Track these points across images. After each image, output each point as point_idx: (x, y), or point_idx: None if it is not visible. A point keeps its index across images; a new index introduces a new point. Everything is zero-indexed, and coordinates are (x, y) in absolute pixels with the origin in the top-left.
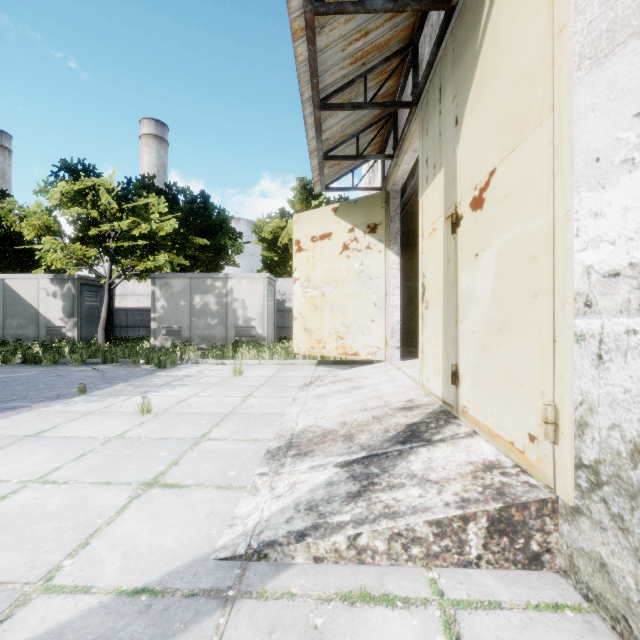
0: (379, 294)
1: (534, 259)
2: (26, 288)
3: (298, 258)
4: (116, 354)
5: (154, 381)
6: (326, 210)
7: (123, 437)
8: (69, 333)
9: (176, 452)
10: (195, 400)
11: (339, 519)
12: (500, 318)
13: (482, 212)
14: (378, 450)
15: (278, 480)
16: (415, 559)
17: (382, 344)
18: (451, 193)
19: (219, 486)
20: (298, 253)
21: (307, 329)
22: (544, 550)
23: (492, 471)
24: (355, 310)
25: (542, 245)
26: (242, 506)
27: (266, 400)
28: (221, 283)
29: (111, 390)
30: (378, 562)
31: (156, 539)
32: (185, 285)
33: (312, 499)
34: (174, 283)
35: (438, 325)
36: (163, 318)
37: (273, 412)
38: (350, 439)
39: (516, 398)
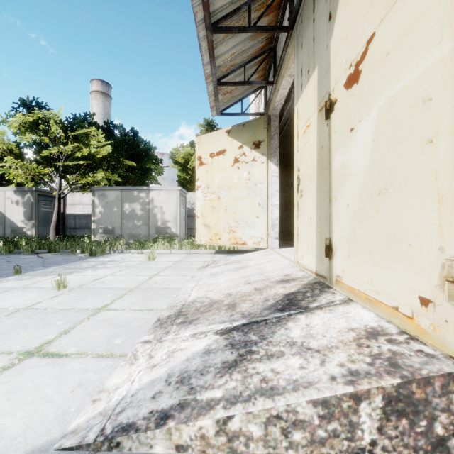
0: (262, 196)
1: (428, 101)
2: None
3: (200, 170)
4: (58, 245)
5: (82, 265)
6: (221, 132)
7: (31, 308)
8: (28, 232)
9: (73, 321)
10: (109, 278)
11: (210, 395)
12: (380, 181)
13: (358, 85)
14: (258, 317)
15: (158, 348)
16: (297, 446)
17: (264, 235)
18: (324, 85)
19: (100, 354)
20: (200, 166)
21: (207, 225)
22: (450, 434)
23: (377, 338)
24: (243, 209)
25: (441, 80)
26: (114, 377)
27: (169, 278)
28: (145, 194)
29: (43, 271)
30: (253, 450)
31: (1, 421)
32: (117, 196)
33: (186, 369)
34: (109, 194)
35: (312, 208)
36: (101, 220)
37: (172, 287)
38: (233, 308)
39: (402, 260)
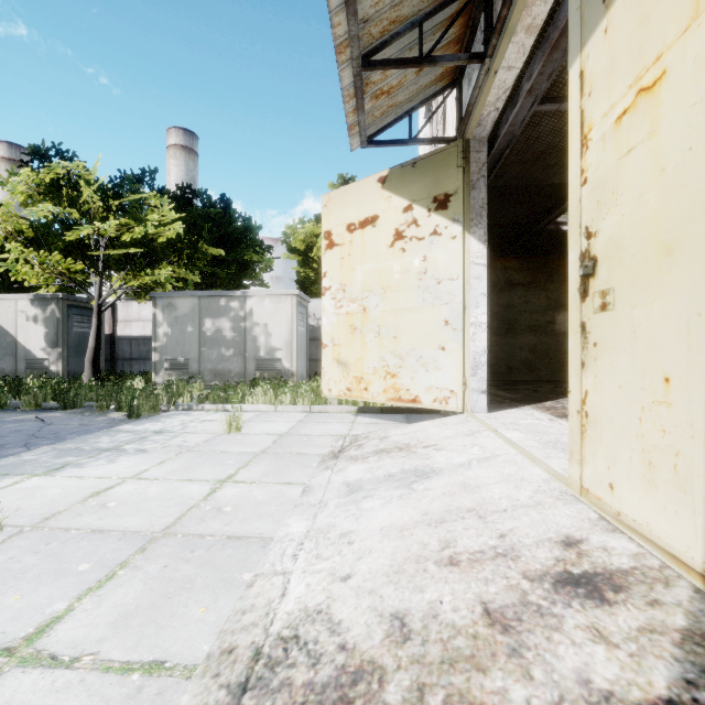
0: (453, 306)
1: None
2: (2, 311)
3: (328, 258)
4: (80, 396)
5: (100, 442)
6: (369, 182)
7: None
8: (53, 367)
9: None
10: (125, 490)
11: None
12: None
13: None
14: None
15: None
16: None
17: (458, 385)
18: None
19: None
20: (328, 250)
21: (341, 362)
22: None
23: None
24: (414, 332)
25: None
26: None
27: (253, 492)
28: (238, 303)
29: (11, 461)
30: None
31: None
32: (193, 306)
33: None
34: (179, 304)
35: (676, 347)
36: (166, 348)
37: (251, 532)
38: None
39: None
